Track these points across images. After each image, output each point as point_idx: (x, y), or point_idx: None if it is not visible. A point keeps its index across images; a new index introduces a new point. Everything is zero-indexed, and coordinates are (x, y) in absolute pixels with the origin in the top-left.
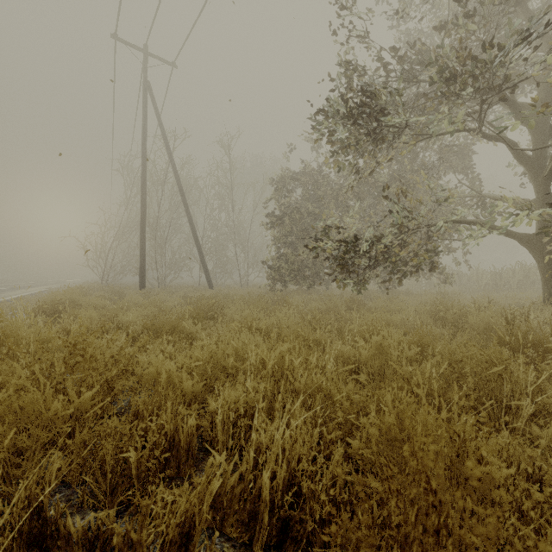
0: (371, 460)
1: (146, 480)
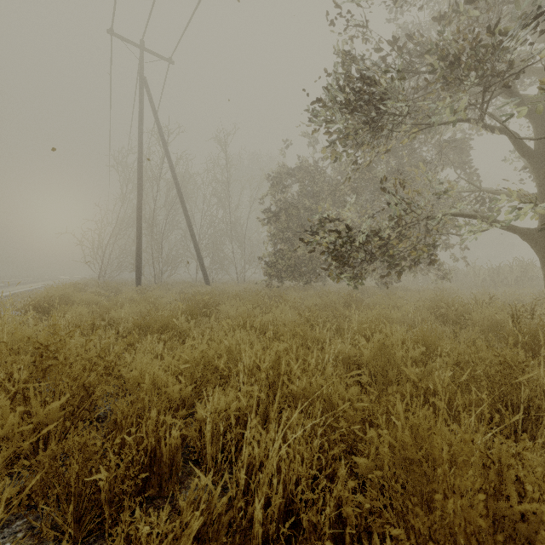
0: None
1: (121, 504)
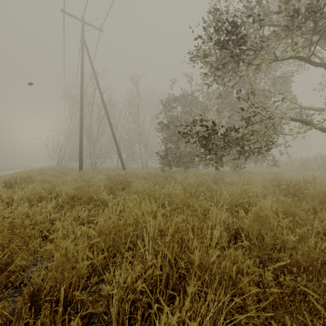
0: None
1: None
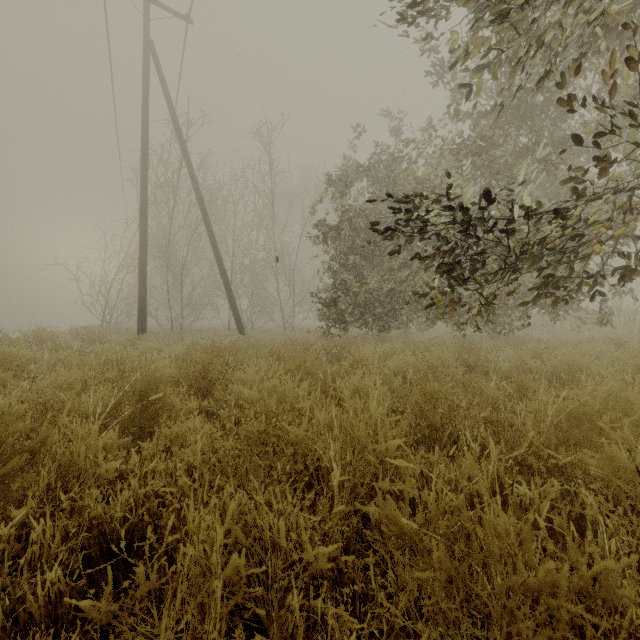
0: None
1: None
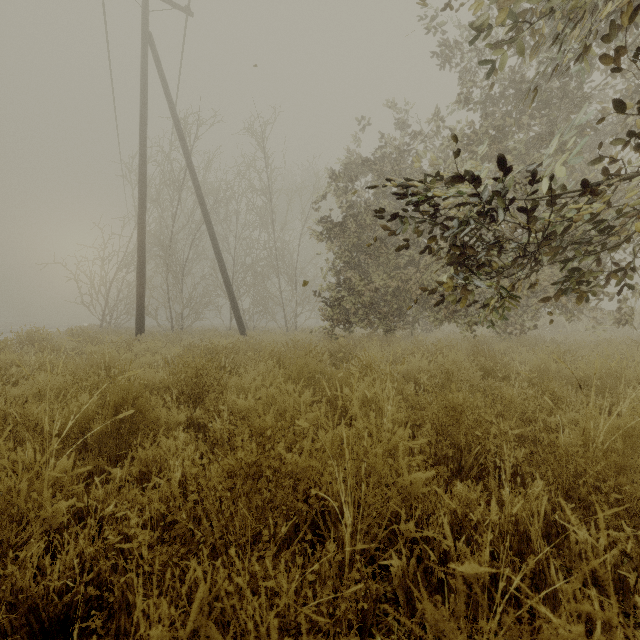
0: None
1: None
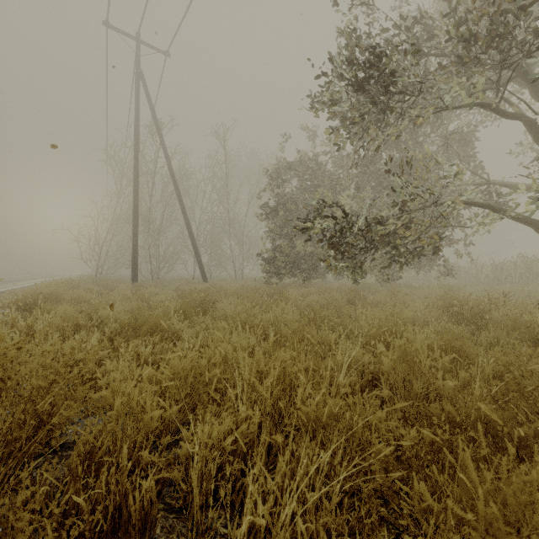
0: (419, 533)
1: None
